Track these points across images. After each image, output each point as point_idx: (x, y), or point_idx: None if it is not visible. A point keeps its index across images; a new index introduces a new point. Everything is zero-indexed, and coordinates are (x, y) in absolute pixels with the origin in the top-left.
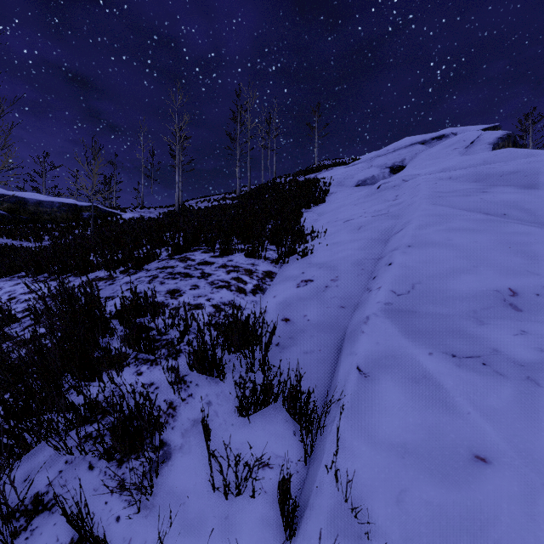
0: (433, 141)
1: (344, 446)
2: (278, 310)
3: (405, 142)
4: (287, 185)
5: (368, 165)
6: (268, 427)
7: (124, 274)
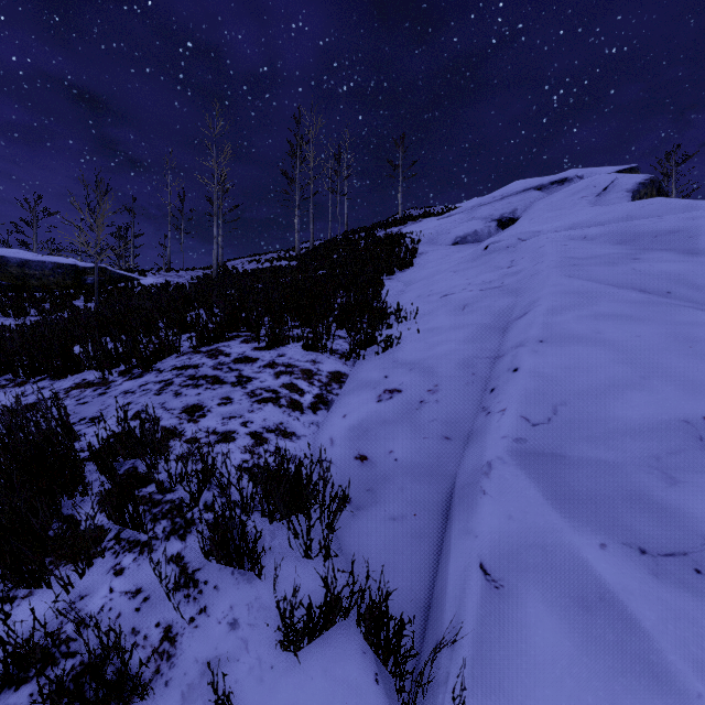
0: (552, 186)
1: None
2: (350, 441)
3: (516, 187)
4: (362, 242)
5: (468, 216)
6: (332, 668)
7: (124, 376)
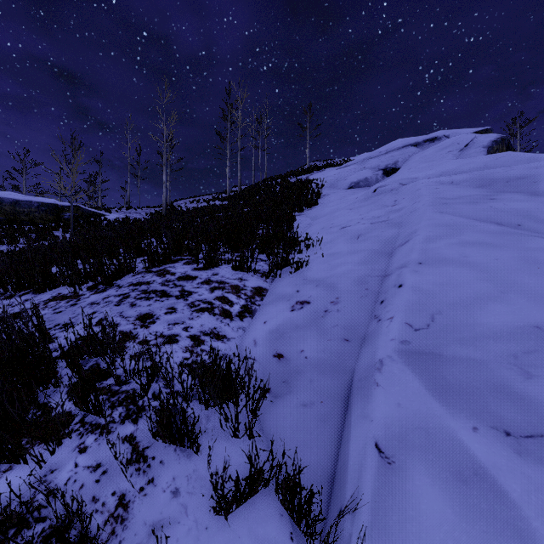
0: (425, 143)
1: None
2: (269, 342)
3: (397, 144)
4: (279, 186)
5: (360, 166)
6: (255, 528)
7: (91, 291)
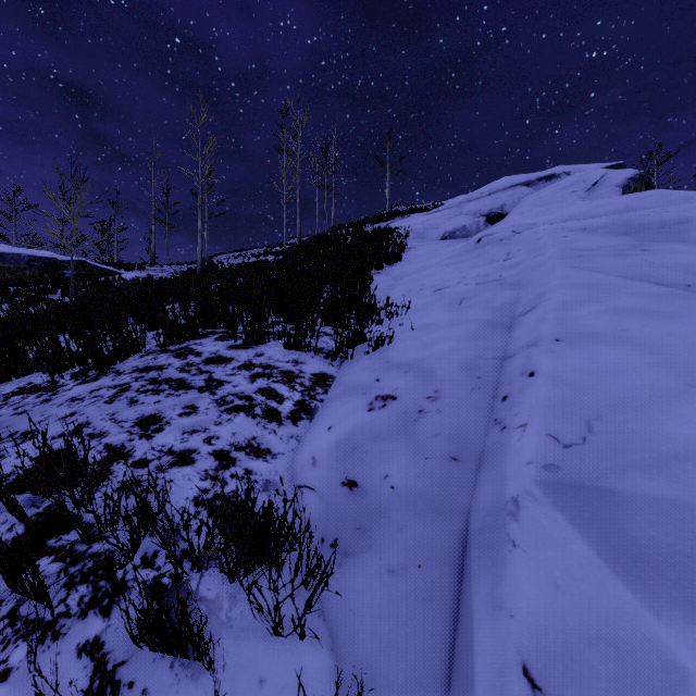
0: (540, 182)
1: None
2: (336, 461)
3: (503, 183)
4: (350, 237)
5: (456, 212)
6: None
7: (77, 379)
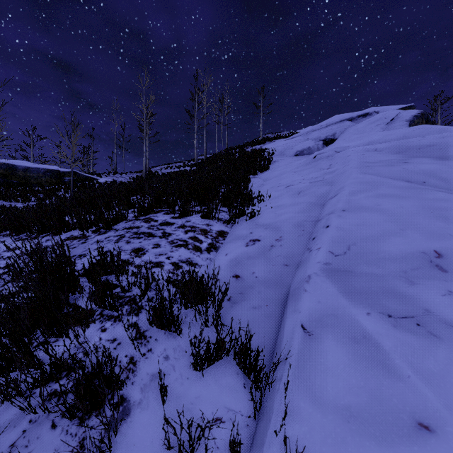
0: (359, 118)
1: (292, 407)
2: (229, 267)
3: (335, 119)
4: (237, 155)
5: (305, 138)
6: (220, 380)
7: (95, 233)
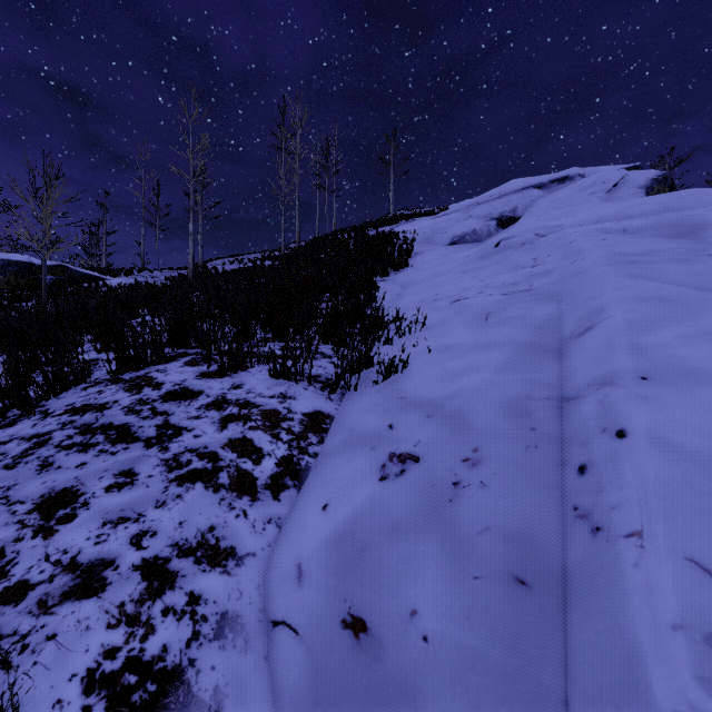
0: (552, 185)
1: None
2: (332, 574)
3: (514, 185)
4: (352, 241)
5: (465, 215)
6: None
7: None
